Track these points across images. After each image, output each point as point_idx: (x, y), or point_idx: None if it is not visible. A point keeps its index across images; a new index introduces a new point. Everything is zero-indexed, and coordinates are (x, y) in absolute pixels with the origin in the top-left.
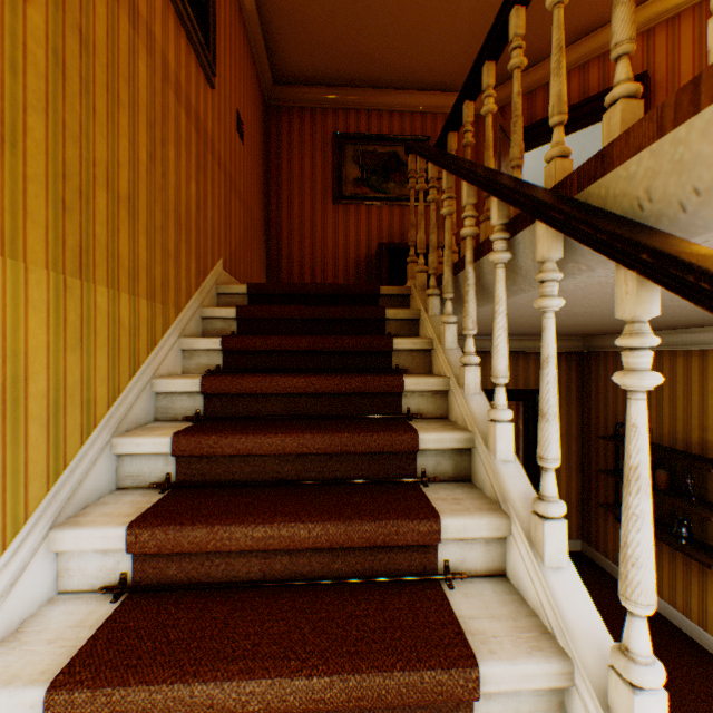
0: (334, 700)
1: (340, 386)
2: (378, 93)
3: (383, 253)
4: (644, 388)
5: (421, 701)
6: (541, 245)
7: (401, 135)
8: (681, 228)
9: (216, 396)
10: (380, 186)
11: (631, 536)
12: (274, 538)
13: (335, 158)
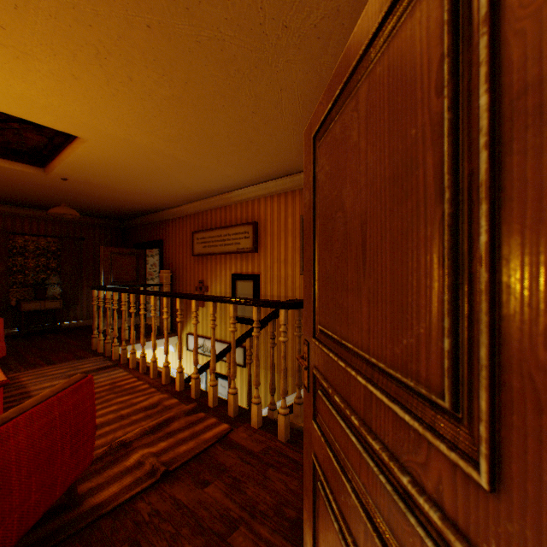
0: None
1: None
2: None
3: None
4: None
5: None
6: None
7: None
8: None
9: None
10: None
11: None
12: None
13: None
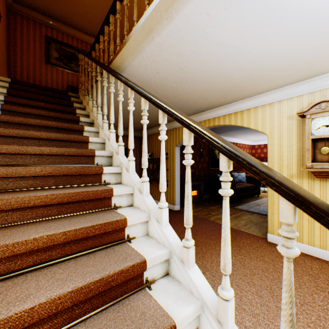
0: (61, 137)
1: (57, 108)
2: (67, 27)
3: (70, 89)
4: (112, 91)
5: (79, 140)
6: (104, 74)
7: (77, 47)
8: (120, 73)
9: (10, 103)
10: (68, 64)
11: (111, 112)
12: (43, 123)
13: (47, 46)
